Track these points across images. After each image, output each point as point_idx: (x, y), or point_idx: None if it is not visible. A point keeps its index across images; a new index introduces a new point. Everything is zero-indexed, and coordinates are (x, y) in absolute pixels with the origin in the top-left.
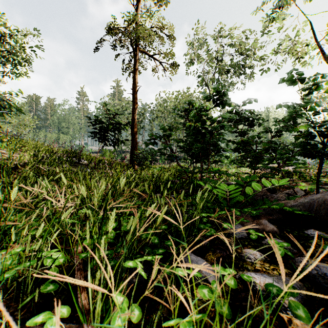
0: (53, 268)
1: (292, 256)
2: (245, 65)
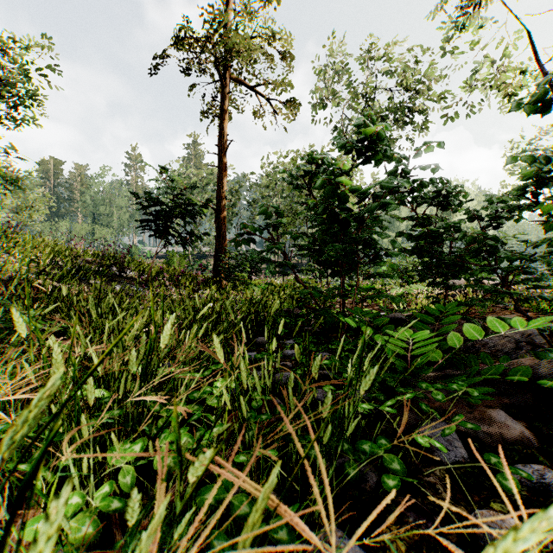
0: None
1: None
2: (412, 107)
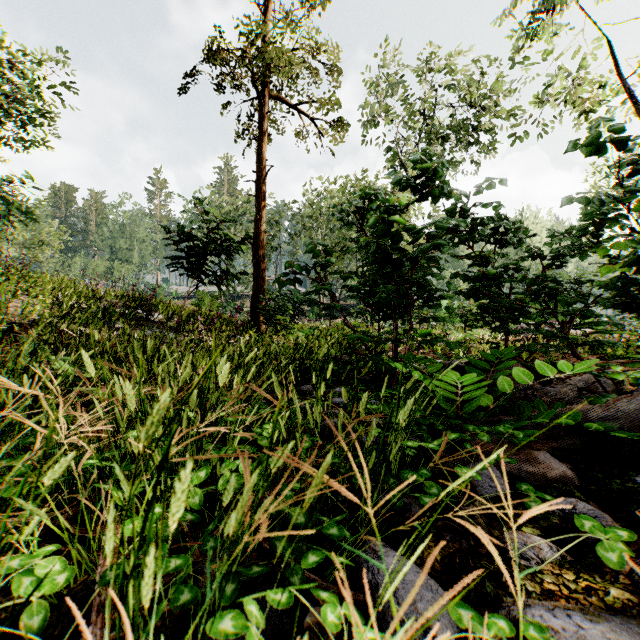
0: (34, 603)
1: (629, 553)
2: (478, 126)
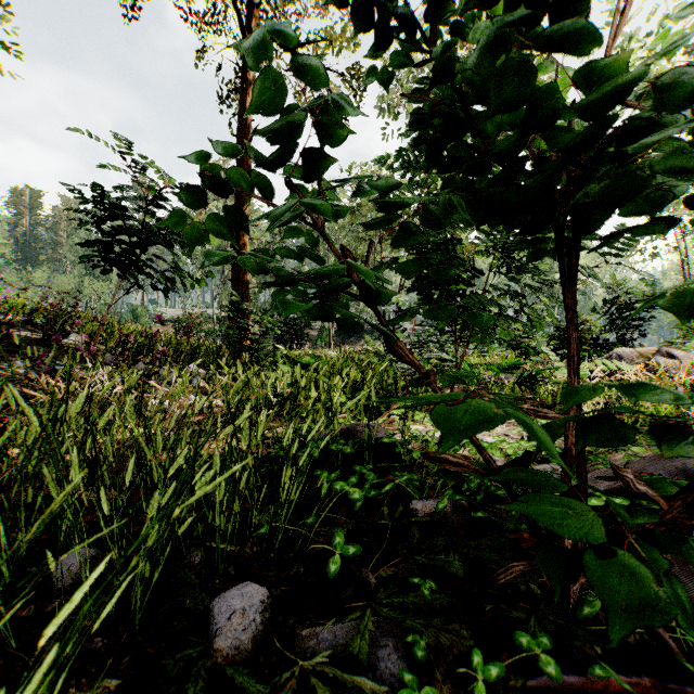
0: None
1: None
2: None
